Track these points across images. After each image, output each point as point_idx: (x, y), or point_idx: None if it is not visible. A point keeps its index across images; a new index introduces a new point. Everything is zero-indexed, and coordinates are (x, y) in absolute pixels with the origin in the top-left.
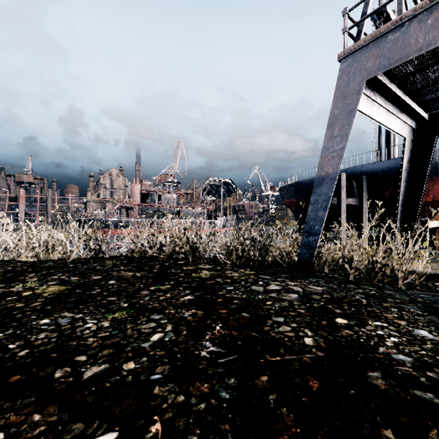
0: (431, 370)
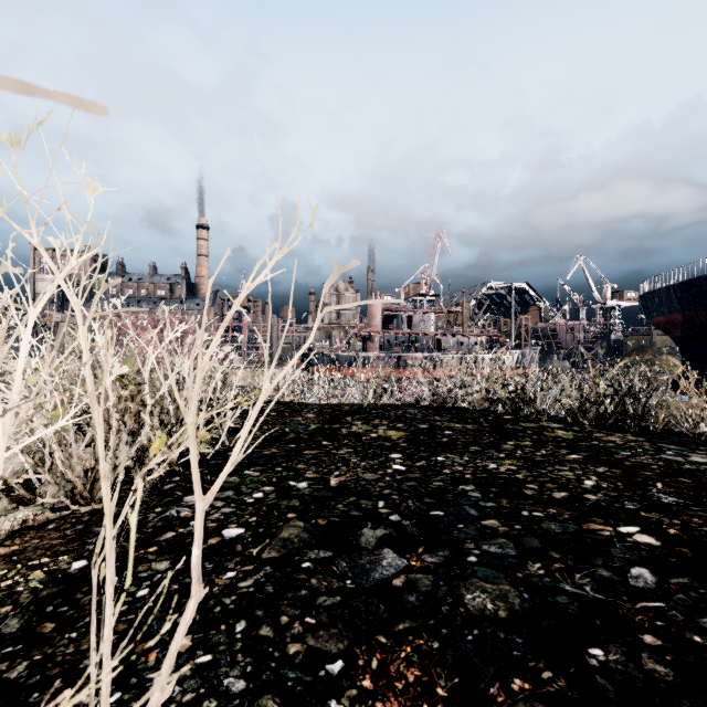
0: None
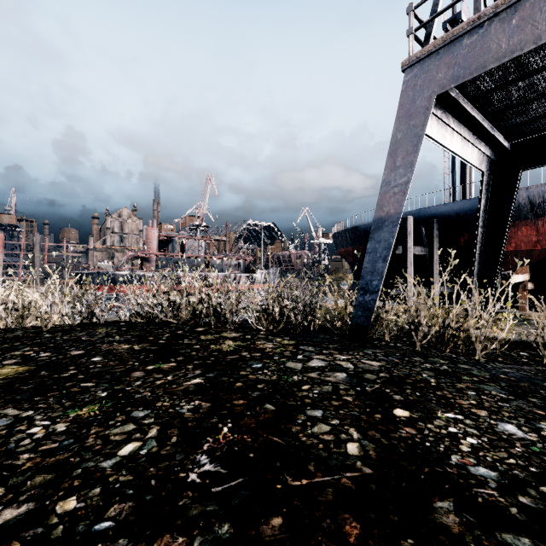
0: (524, 492)
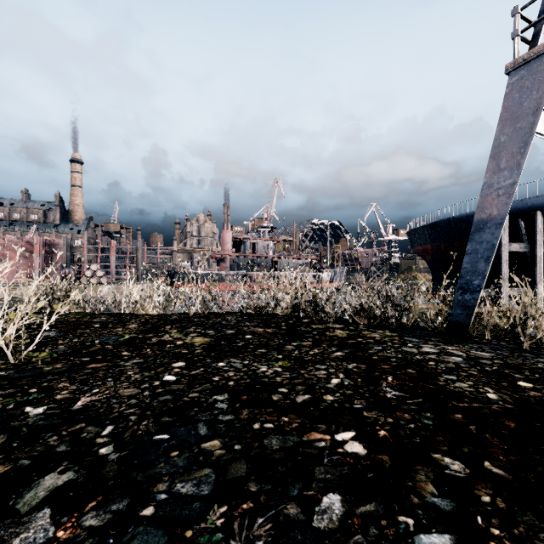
0: None
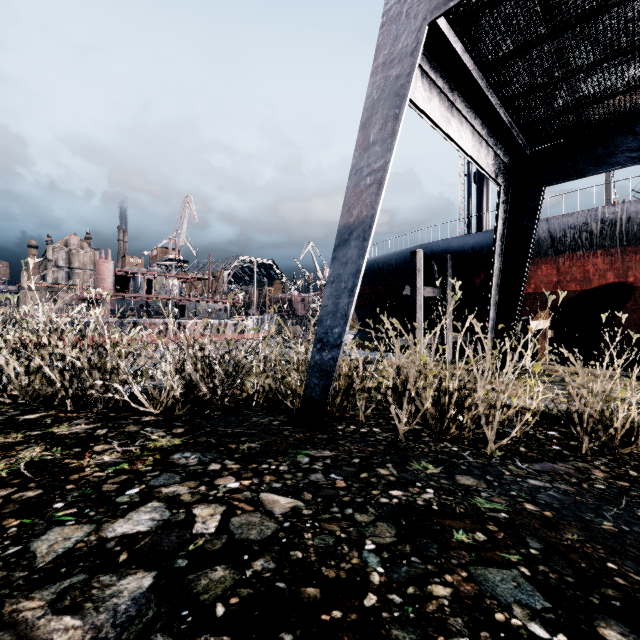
0: None
